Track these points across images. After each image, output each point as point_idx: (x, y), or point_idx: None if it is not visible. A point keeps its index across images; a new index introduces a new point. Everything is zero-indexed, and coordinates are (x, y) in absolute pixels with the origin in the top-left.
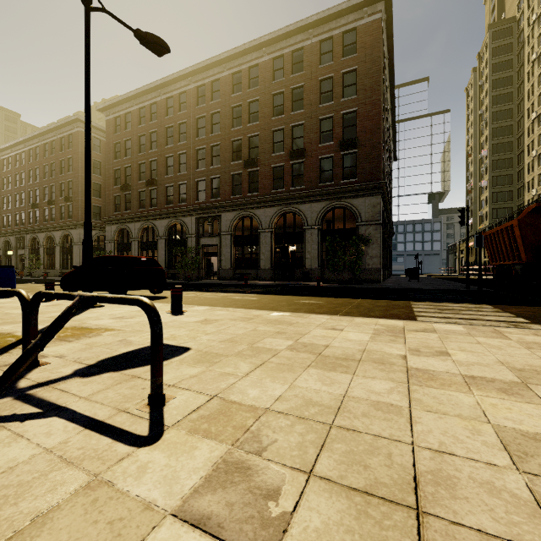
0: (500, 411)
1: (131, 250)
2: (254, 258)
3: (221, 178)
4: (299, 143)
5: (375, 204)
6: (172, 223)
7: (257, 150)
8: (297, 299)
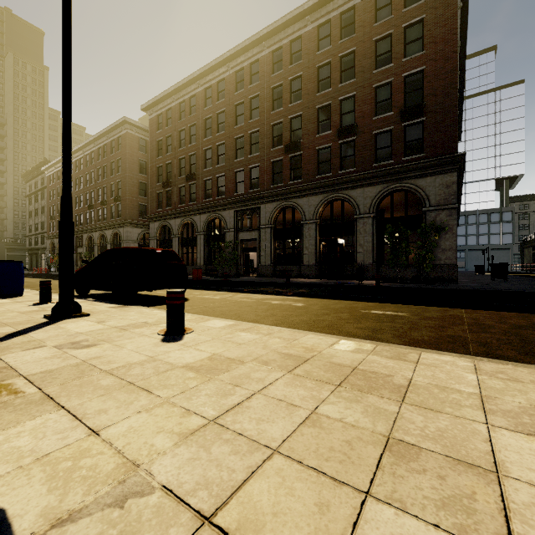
0: None
1: (172, 247)
2: (296, 254)
3: (260, 167)
4: (349, 118)
5: (449, 184)
6: (211, 218)
7: (299, 133)
8: (363, 307)
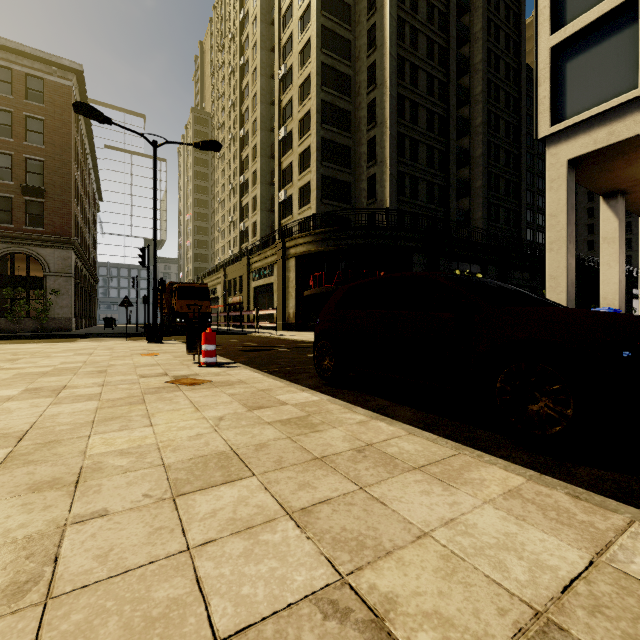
0: (69, 348)
1: None
2: None
3: None
4: None
5: (66, 258)
6: None
7: None
8: None
